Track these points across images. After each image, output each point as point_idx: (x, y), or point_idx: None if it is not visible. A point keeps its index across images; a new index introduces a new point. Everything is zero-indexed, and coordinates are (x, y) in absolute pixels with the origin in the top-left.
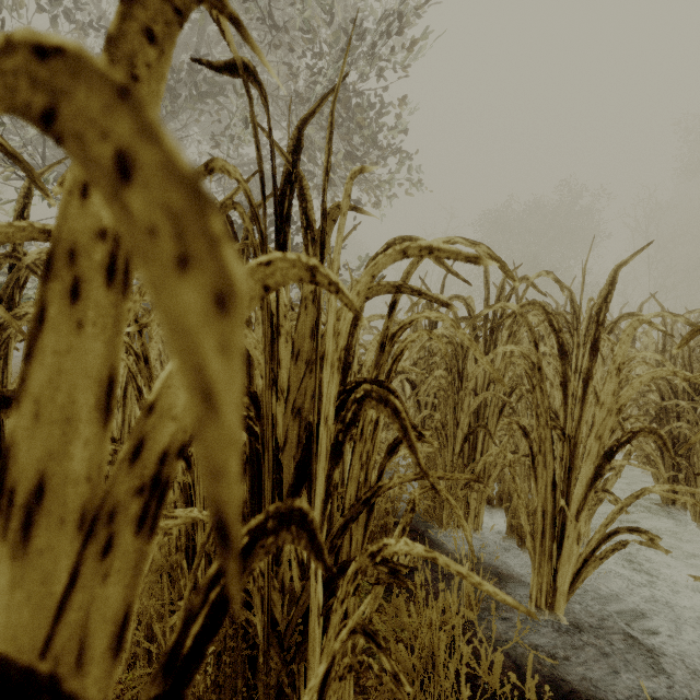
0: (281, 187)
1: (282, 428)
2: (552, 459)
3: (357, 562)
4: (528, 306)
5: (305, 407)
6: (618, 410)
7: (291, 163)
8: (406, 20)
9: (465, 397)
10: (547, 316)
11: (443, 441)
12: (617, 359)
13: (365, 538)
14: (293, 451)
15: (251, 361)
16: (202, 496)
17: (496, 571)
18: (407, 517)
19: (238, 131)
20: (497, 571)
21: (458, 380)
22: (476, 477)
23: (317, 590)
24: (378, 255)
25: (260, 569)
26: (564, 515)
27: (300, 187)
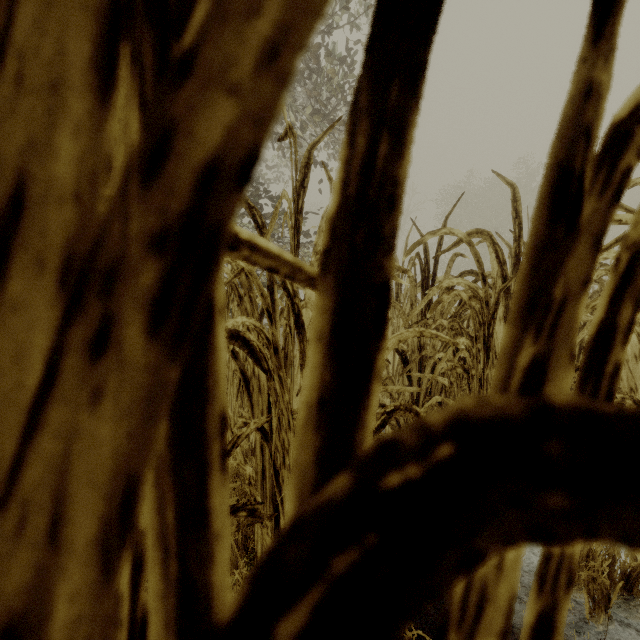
0: None
1: None
2: None
3: None
4: None
5: (52, 617)
6: None
7: None
8: None
9: None
10: None
11: None
12: None
13: None
14: None
15: None
16: None
17: None
18: None
19: None
20: None
21: (484, 351)
22: None
23: None
24: None
25: None
26: None
27: None
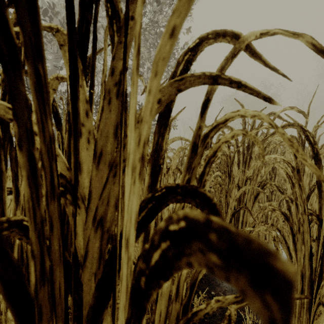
0: None
1: (82, 239)
2: (309, 238)
3: None
4: (288, 126)
5: (108, 216)
6: None
7: None
8: None
9: (232, 188)
10: (304, 133)
11: None
12: None
13: None
14: (94, 266)
15: None
16: None
17: None
18: None
19: None
20: None
21: (228, 177)
22: (304, 296)
23: None
24: (190, 50)
25: None
26: (319, 280)
27: None
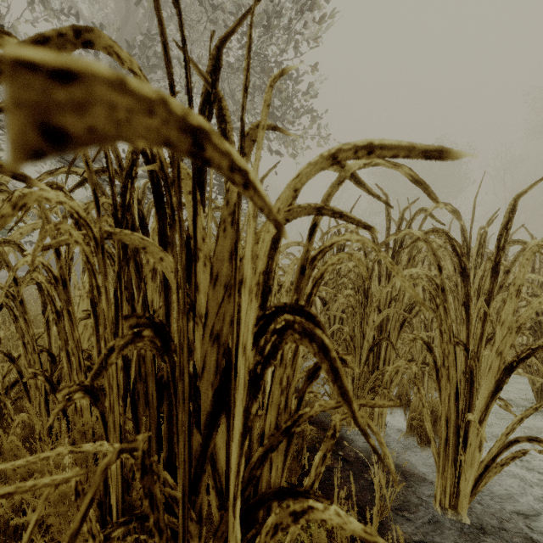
0: (200, 108)
1: (200, 353)
2: (455, 373)
3: (276, 516)
4: (432, 233)
5: (224, 332)
6: (518, 328)
7: (209, 83)
8: (316, 4)
9: (370, 313)
10: (450, 242)
11: (351, 351)
12: (517, 281)
13: (285, 465)
14: (211, 377)
15: (168, 285)
16: (119, 422)
17: (400, 469)
18: (328, 444)
19: (181, 95)
20: (401, 469)
21: (364, 298)
22: (399, 404)
23: (235, 526)
24: None
25: (177, 501)
26: (467, 424)
27: (218, 108)
